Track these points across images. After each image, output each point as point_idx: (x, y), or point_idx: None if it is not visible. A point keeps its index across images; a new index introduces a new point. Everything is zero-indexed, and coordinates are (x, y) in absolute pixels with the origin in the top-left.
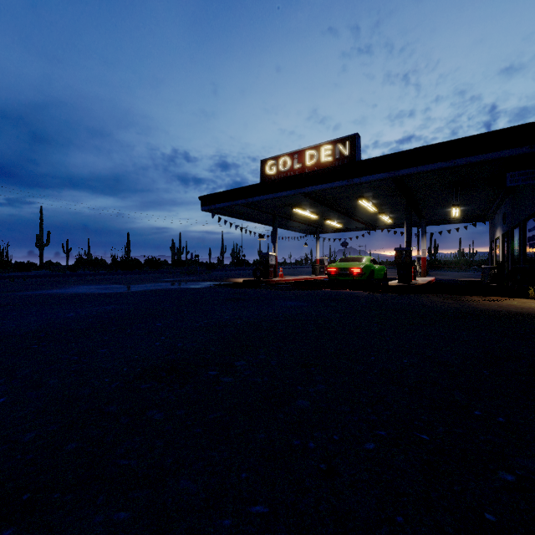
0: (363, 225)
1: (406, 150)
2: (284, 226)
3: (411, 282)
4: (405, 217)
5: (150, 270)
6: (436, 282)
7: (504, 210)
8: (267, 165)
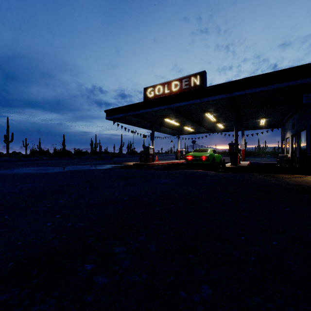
0: (206, 130)
1: (238, 79)
2: (158, 130)
3: (238, 165)
4: (234, 124)
5: (76, 157)
6: (251, 165)
7: (293, 120)
8: (148, 91)
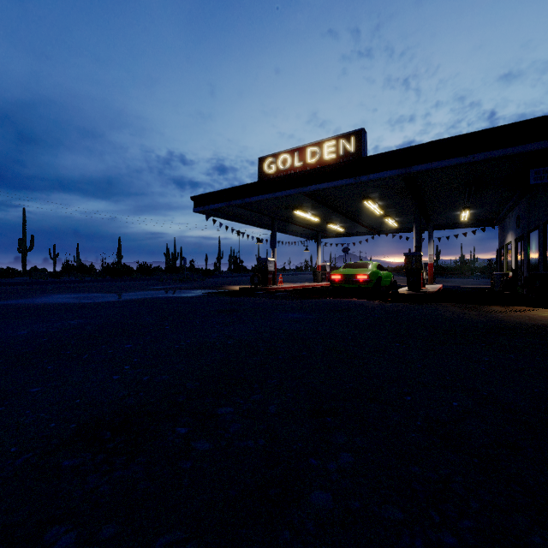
0: (366, 229)
1: (419, 145)
2: (284, 230)
3: (421, 290)
4: (414, 220)
5: (141, 277)
6: (445, 290)
7: (518, 213)
8: (266, 164)
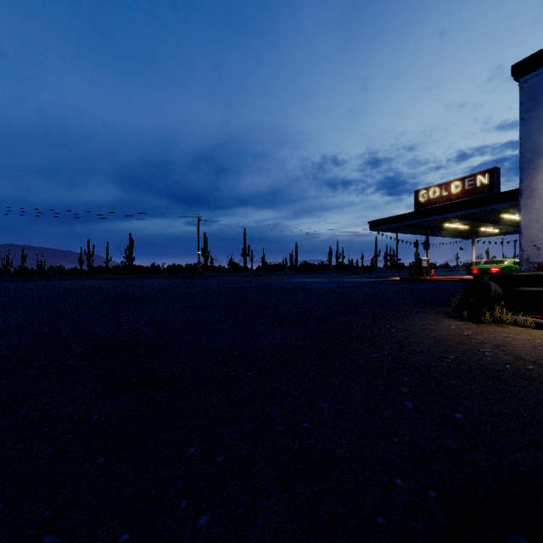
0: None
1: None
2: (438, 234)
3: None
4: None
5: (320, 272)
6: None
7: None
8: (420, 194)
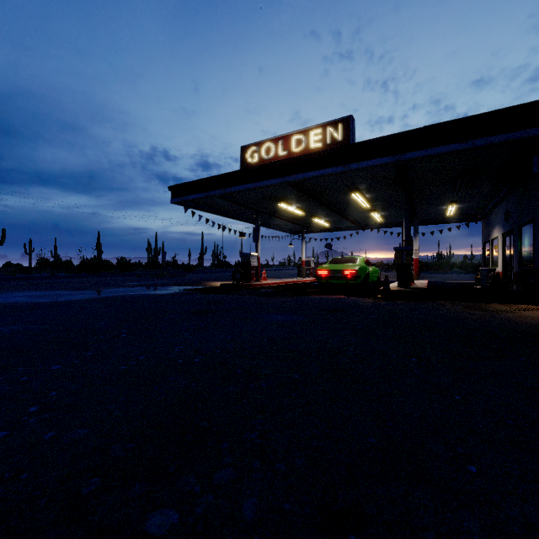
0: (351, 224)
1: (414, 129)
2: (267, 225)
3: (412, 286)
4: (404, 213)
5: (119, 272)
6: (432, 286)
7: (506, 207)
8: (249, 153)
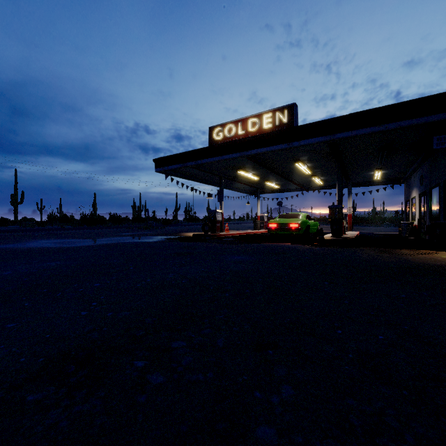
0: (297, 186)
1: (342, 116)
2: (229, 187)
3: (343, 236)
4: (337, 179)
5: (112, 225)
6: (362, 236)
7: (421, 173)
8: (215, 132)
